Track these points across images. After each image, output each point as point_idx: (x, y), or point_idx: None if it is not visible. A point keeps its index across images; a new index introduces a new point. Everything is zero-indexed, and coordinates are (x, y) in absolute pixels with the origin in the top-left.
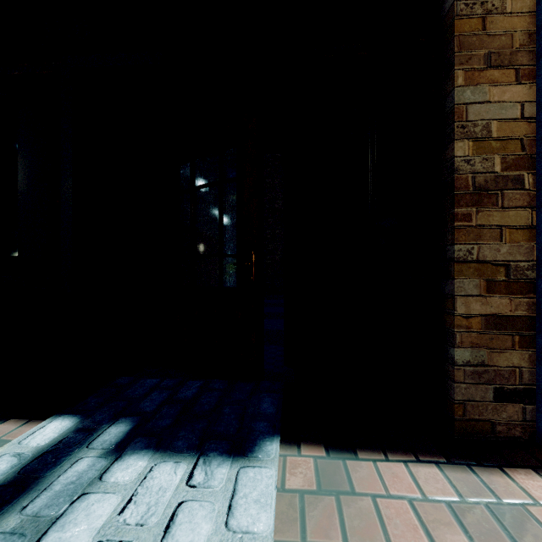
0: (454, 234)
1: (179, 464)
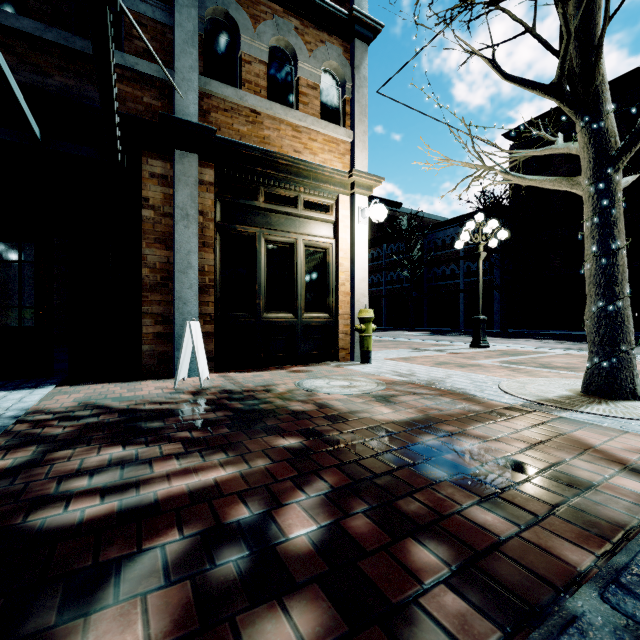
0: (142, 303)
1: (4, 392)
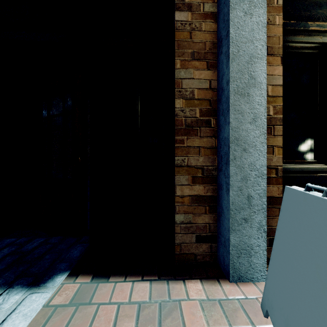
0: (175, 150)
1: None
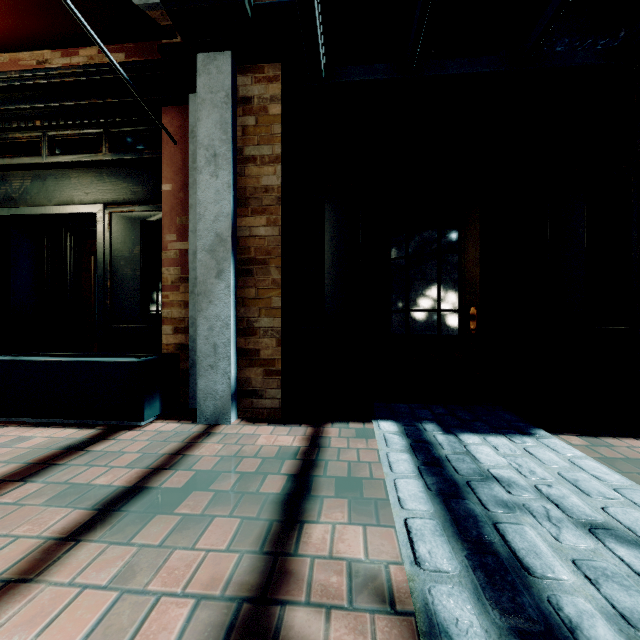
0: None
1: (497, 437)
